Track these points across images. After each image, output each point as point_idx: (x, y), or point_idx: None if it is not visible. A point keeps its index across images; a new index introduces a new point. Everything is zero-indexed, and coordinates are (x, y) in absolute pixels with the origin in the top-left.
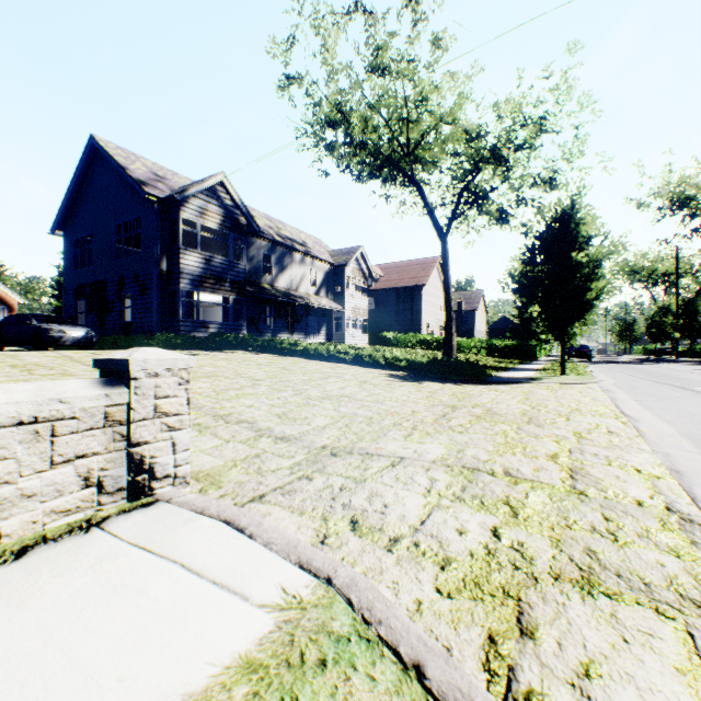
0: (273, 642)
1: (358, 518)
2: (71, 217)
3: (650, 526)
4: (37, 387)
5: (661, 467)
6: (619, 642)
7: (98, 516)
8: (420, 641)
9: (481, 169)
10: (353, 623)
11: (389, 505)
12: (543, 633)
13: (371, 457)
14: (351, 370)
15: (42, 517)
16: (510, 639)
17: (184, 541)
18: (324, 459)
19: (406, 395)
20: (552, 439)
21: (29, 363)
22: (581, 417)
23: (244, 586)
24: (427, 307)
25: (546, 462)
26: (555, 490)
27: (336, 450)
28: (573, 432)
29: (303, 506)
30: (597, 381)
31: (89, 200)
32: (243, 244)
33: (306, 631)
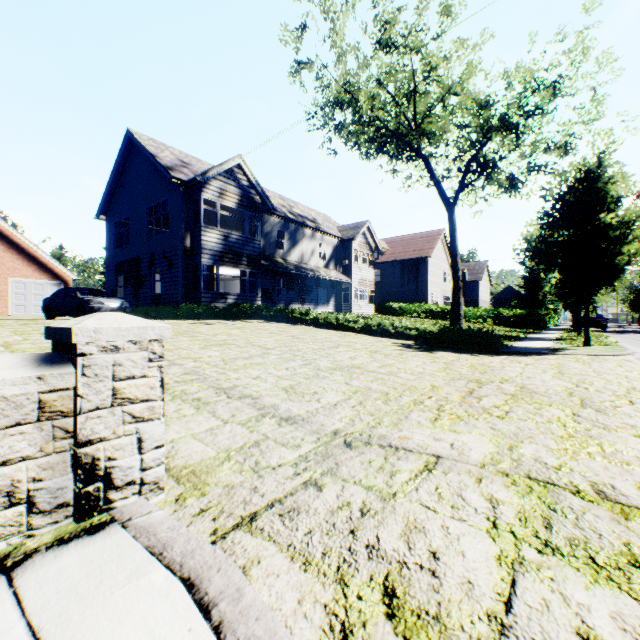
0: None
1: (395, 584)
2: (112, 203)
3: None
4: None
5: None
6: None
7: (21, 549)
8: None
9: (489, 138)
10: None
11: (440, 554)
12: None
13: (396, 452)
14: (360, 339)
15: None
16: None
17: (109, 632)
18: (337, 452)
19: (421, 367)
20: (631, 433)
21: None
22: None
23: None
24: (432, 278)
25: None
26: None
27: (351, 438)
28: None
29: (309, 546)
30: (630, 353)
31: (126, 188)
32: (258, 221)
33: None
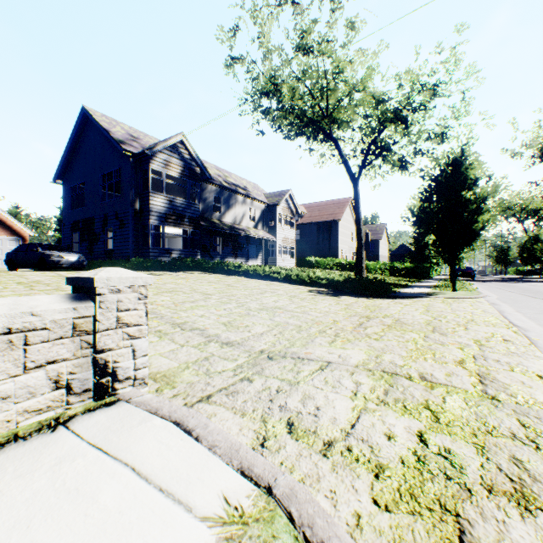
0: None
1: (294, 420)
2: (68, 169)
3: None
4: (12, 301)
5: None
6: None
7: (65, 414)
8: None
9: (385, 127)
10: None
11: (321, 408)
12: None
13: (302, 361)
14: (282, 287)
15: (15, 416)
16: None
17: (137, 442)
18: (262, 362)
19: (328, 307)
20: (456, 346)
21: (31, 280)
22: (477, 327)
23: (188, 494)
24: (342, 237)
25: (455, 368)
26: (469, 394)
27: (272, 354)
28: (473, 340)
29: (245, 407)
30: (483, 296)
31: (81, 156)
32: (198, 189)
33: None
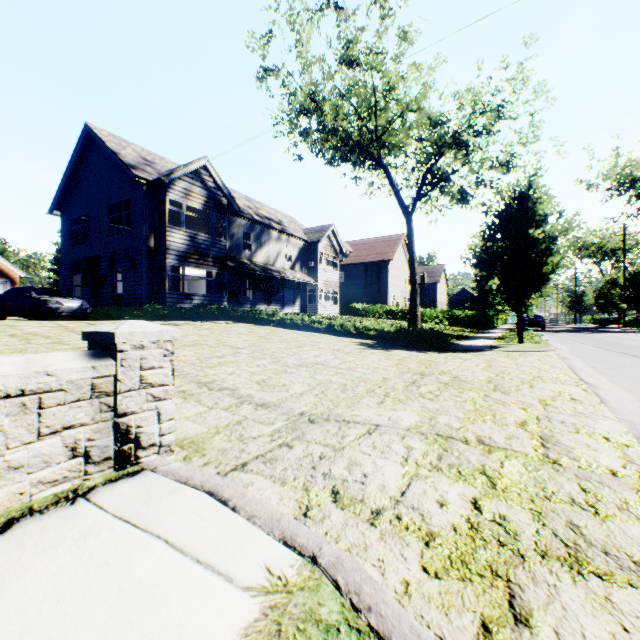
0: (259, 632)
1: (339, 489)
2: (68, 198)
3: (628, 498)
4: (25, 360)
5: (627, 435)
6: (619, 631)
7: (84, 486)
8: (413, 632)
9: (443, 153)
10: (341, 610)
11: (368, 475)
12: (538, 620)
13: (348, 424)
14: (324, 339)
15: (29, 488)
16: (505, 627)
17: (168, 514)
18: (303, 426)
19: (377, 363)
20: (519, 407)
21: (27, 332)
22: (543, 385)
23: (228, 565)
24: (393, 280)
25: (516, 430)
26: (529, 459)
27: (314, 417)
28: (538, 399)
29: (285, 475)
30: (553, 349)
31: (84, 183)
32: (225, 223)
33: (293, 619)
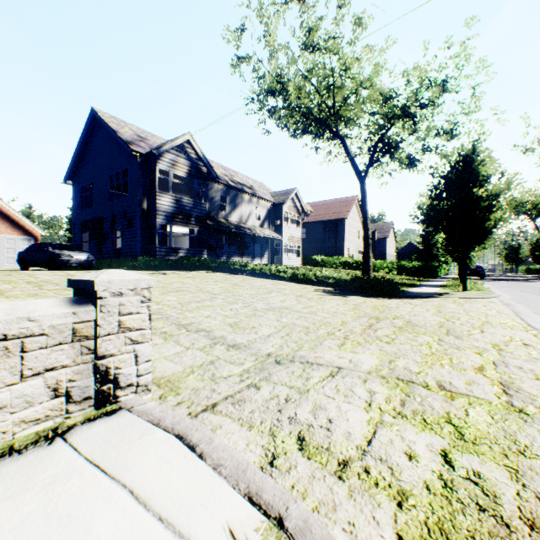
0: None
1: (305, 435)
2: (78, 170)
3: None
4: (9, 306)
5: None
6: None
7: (64, 424)
8: None
9: (393, 124)
10: None
11: (333, 420)
12: None
13: (311, 366)
14: (288, 286)
15: (11, 427)
16: None
17: (137, 459)
18: (270, 367)
19: (335, 308)
20: (474, 351)
21: (41, 280)
22: (493, 330)
23: (190, 525)
24: (348, 235)
25: (475, 375)
26: (494, 407)
27: (280, 358)
28: (491, 344)
29: (252, 418)
30: (496, 296)
31: (90, 157)
32: (205, 188)
33: None
